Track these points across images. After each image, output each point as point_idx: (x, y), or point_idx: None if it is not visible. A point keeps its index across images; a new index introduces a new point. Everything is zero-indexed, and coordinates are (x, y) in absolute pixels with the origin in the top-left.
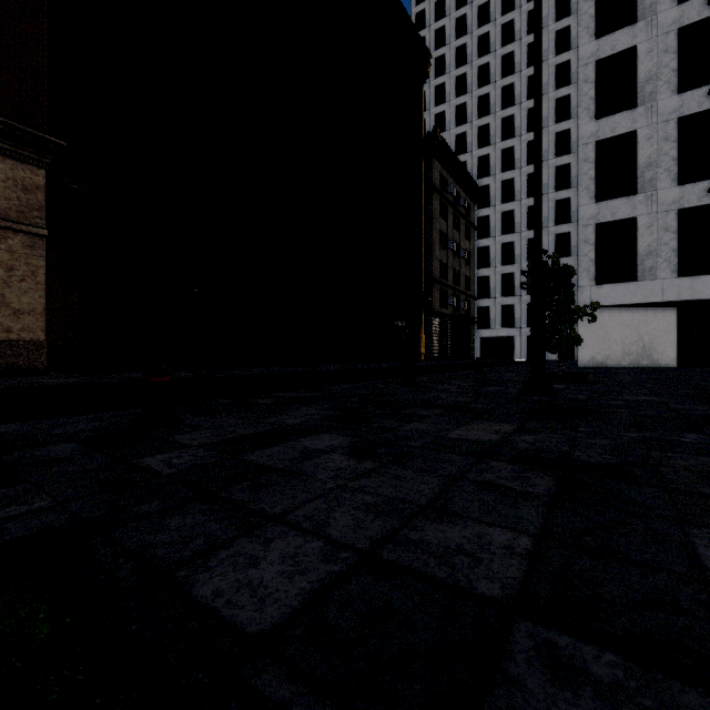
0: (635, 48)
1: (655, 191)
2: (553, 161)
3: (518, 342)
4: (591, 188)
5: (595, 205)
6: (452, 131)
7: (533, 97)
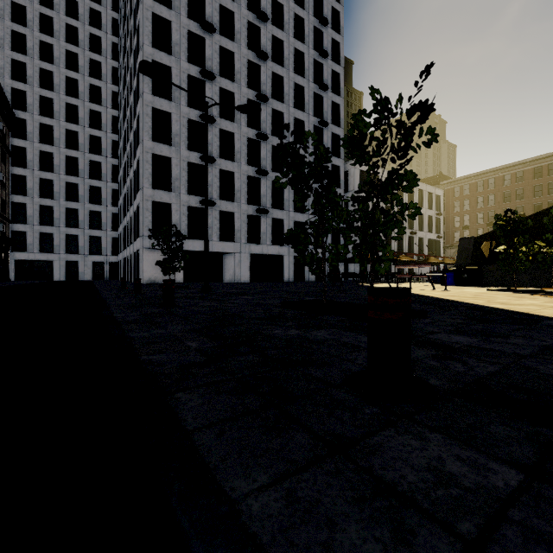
0: (171, 114)
1: (179, 193)
2: (88, 129)
3: (58, 265)
4: (150, 179)
5: (152, 190)
6: None
7: (71, 69)
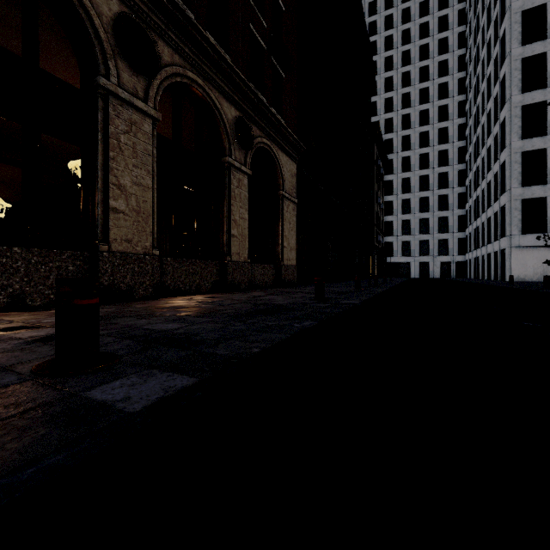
0: (544, 101)
1: None
2: (436, 147)
3: (413, 266)
4: (519, 178)
5: (521, 188)
6: None
7: (423, 103)
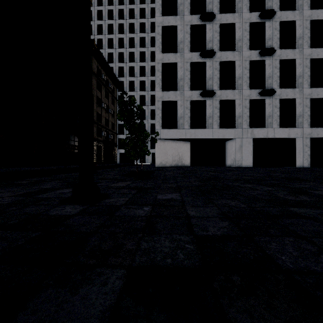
0: (176, 26)
1: (183, 91)
2: (150, 77)
3: None
4: (160, 84)
5: (162, 92)
6: (106, 50)
7: (142, 47)
